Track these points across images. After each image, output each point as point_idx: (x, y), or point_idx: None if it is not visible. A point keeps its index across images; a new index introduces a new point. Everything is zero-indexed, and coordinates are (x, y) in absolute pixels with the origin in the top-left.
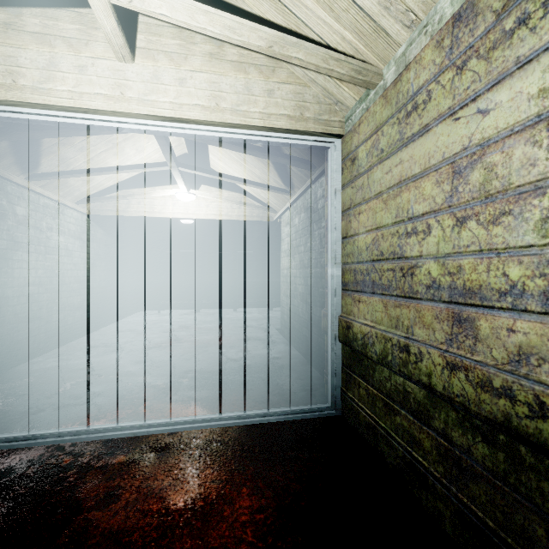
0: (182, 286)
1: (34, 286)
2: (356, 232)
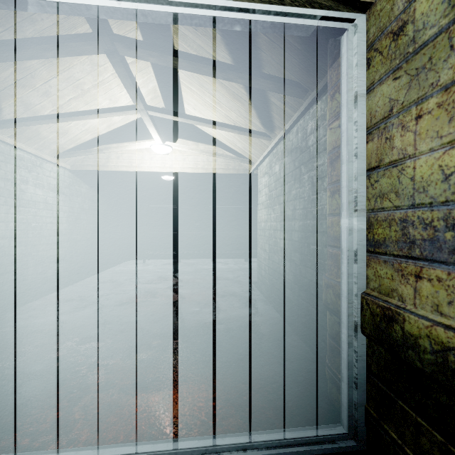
0: (165, 238)
1: (4, 240)
2: (408, 152)
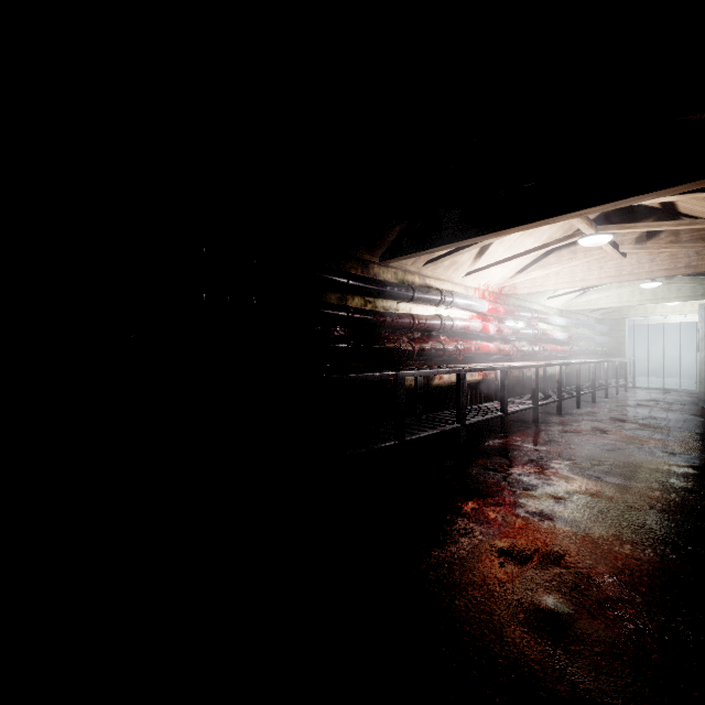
0: (674, 361)
1: None
2: None
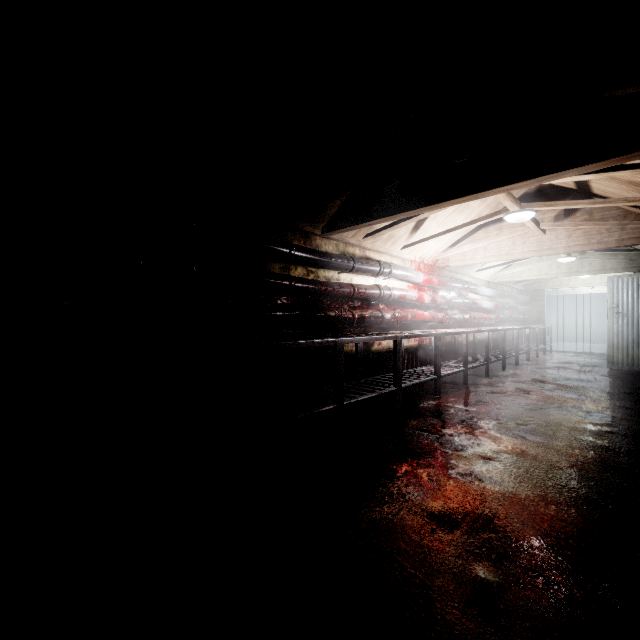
0: (585, 327)
1: None
2: None
